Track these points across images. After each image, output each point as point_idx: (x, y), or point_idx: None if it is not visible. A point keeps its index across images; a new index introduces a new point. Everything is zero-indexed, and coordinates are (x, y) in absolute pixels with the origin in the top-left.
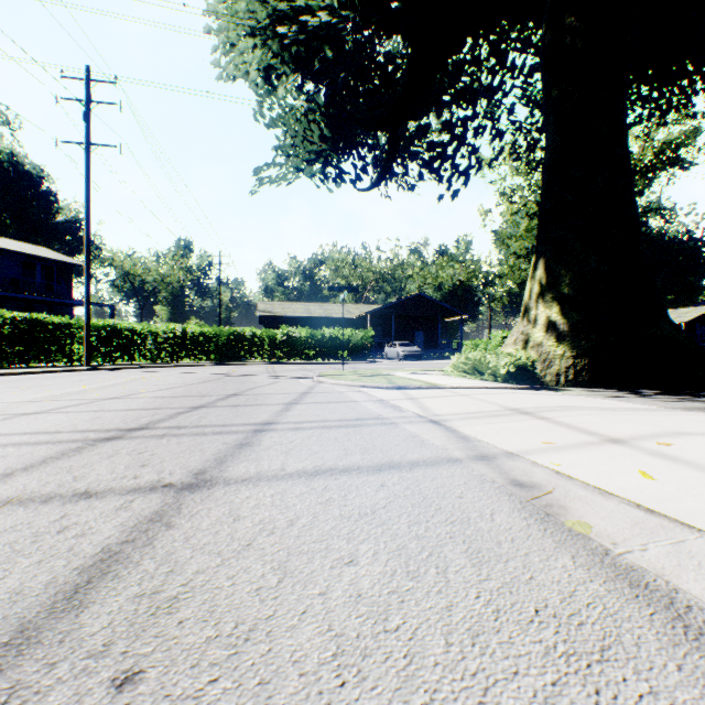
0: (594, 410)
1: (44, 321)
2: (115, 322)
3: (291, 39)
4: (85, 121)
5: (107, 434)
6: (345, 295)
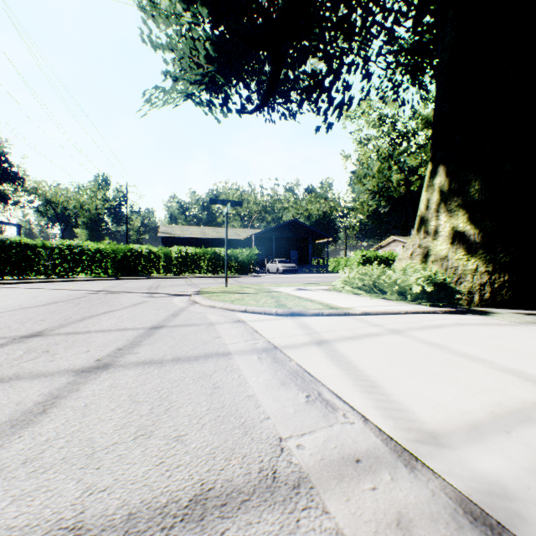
0: None
1: None
2: (2, 237)
3: None
4: None
5: None
6: (228, 208)
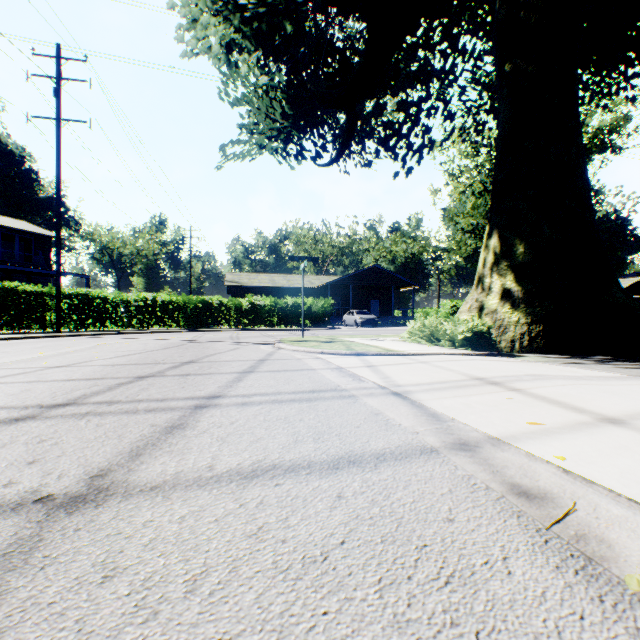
0: (564, 379)
1: (16, 289)
2: (87, 290)
3: (251, 11)
4: (55, 97)
5: (20, 413)
6: (305, 264)
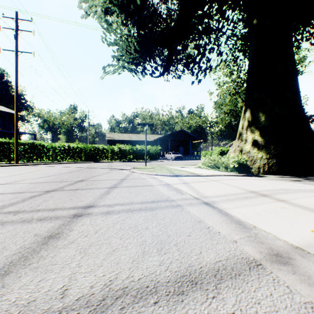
0: (304, 192)
1: None
2: (33, 141)
3: None
4: (15, 39)
5: None
6: (147, 127)
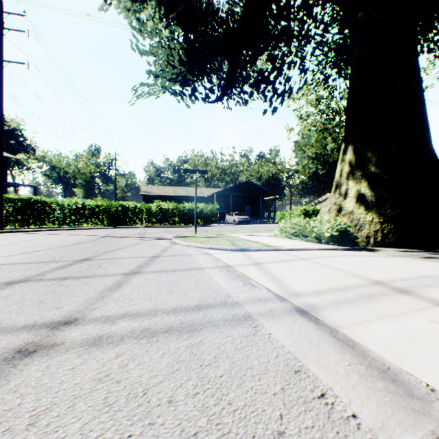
0: None
1: None
2: (28, 197)
3: None
4: None
5: None
6: (197, 176)
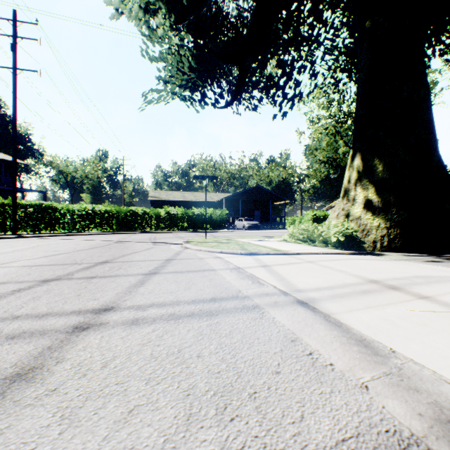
0: None
1: None
2: (40, 202)
3: None
4: (12, 51)
5: None
6: (207, 182)
